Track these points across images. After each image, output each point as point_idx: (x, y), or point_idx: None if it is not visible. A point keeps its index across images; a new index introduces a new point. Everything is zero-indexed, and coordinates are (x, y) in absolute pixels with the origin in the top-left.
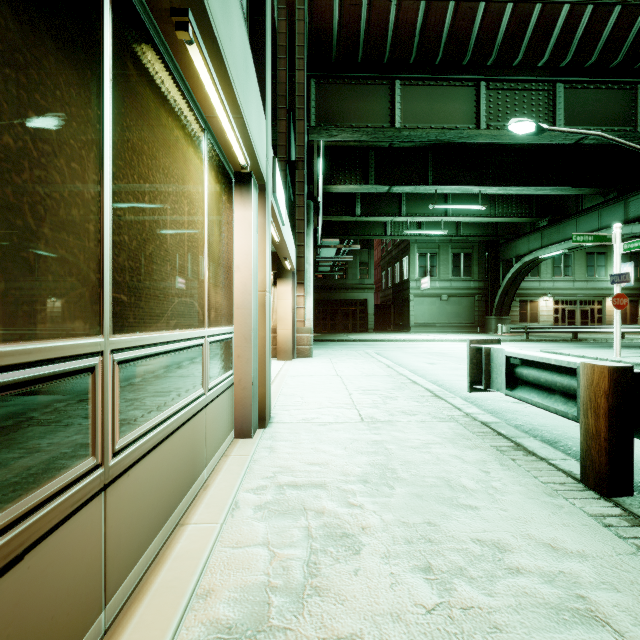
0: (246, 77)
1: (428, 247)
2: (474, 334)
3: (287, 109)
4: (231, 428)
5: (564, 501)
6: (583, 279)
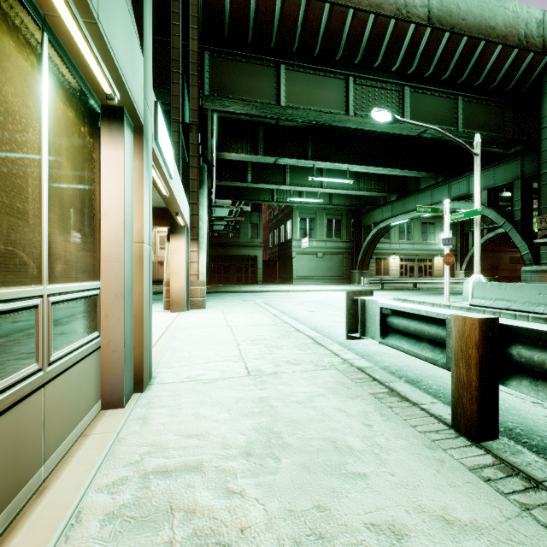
0: None
1: (307, 213)
2: (343, 285)
3: (181, 74)
4: (96, 399)
5: (443, 453)
6: (419, 242)
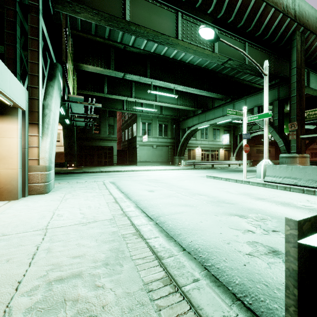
0: None
1: (146, 119)
2: (169, 166)
3: None
4: None
5: None
6: (212, 140)
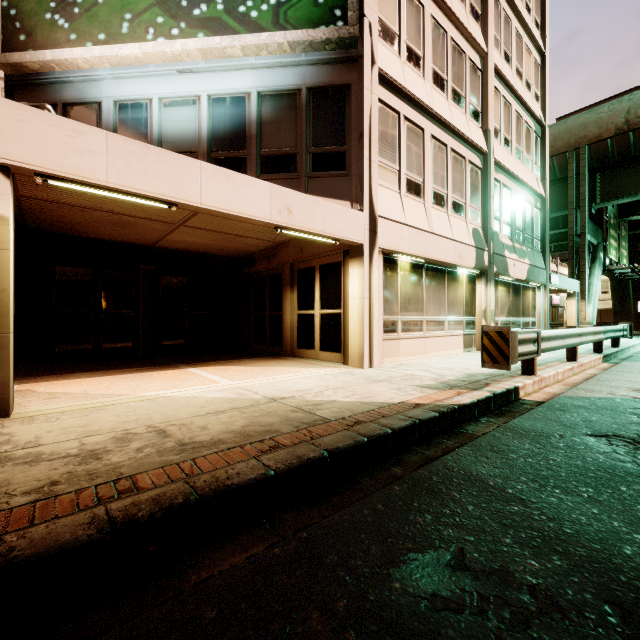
0: (538, 275)
1: None
2: None
3: (574, 208)
4: None
5: None
6: None
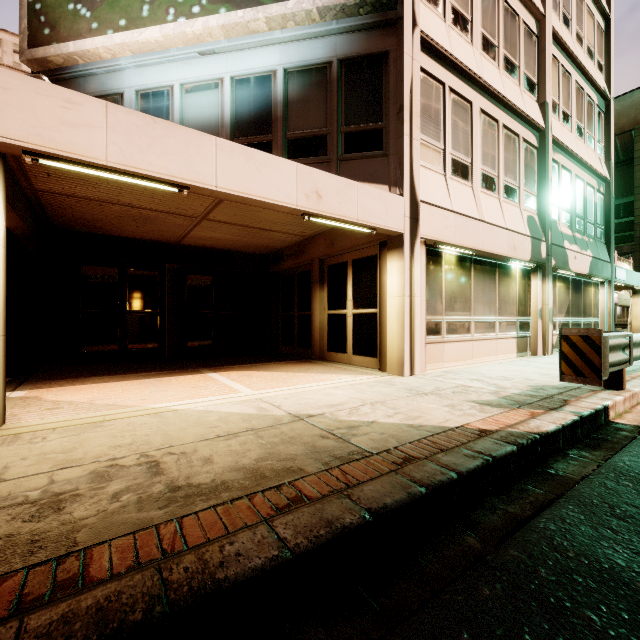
0: (602, 269)
1: None
2: None
3: None
4: None
5: None
6: None
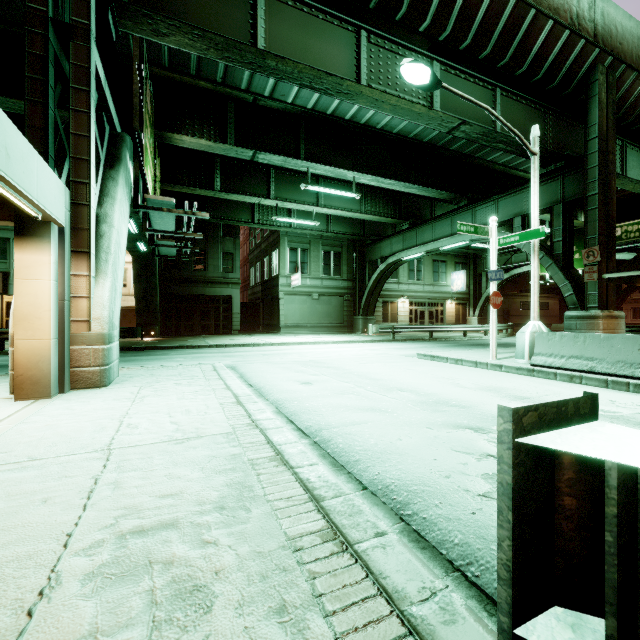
0: None
1: (299, 242)
2: (344, 334)
3: None
4: None
5: None
6: (431, 283)
